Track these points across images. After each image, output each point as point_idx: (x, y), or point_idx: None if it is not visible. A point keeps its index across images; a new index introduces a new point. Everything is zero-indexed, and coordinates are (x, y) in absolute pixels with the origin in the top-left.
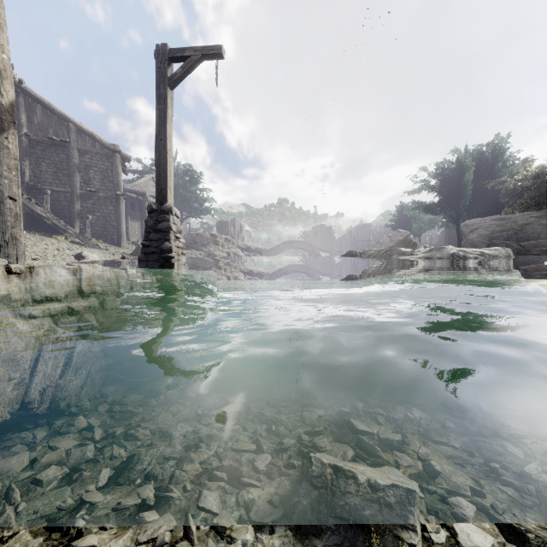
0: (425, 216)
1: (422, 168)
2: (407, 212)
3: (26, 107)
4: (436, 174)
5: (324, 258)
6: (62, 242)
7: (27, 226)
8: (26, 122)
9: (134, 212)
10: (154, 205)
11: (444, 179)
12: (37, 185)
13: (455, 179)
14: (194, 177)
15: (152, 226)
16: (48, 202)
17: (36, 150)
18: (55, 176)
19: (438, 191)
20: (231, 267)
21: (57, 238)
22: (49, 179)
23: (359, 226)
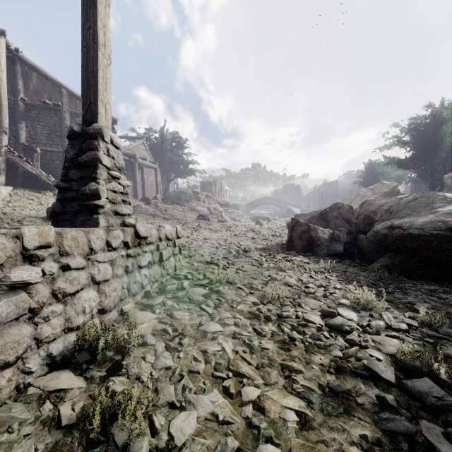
0: (392, 173)
1: (395, 124)
2: (379, 167)
3: (23, 74)
4: (409, 130)
5: (295, 212)
6: (50, 197)
7: (23, 184)
8: (23, 88)
9: (127, 172)
10: (75, 126)
11: (418, 133)
12: (31, 146)
13: (430, 134)
14: (180, 143)
15: (73, 157)
16: (38, 160)
17: (31, 114)
18: (48, 137)
19: (412, 146)
20: (210, 220)
21: (46, 193)
22: (44, 140)
23: (327, 184)
